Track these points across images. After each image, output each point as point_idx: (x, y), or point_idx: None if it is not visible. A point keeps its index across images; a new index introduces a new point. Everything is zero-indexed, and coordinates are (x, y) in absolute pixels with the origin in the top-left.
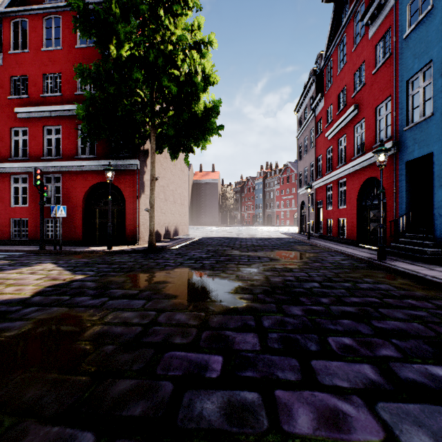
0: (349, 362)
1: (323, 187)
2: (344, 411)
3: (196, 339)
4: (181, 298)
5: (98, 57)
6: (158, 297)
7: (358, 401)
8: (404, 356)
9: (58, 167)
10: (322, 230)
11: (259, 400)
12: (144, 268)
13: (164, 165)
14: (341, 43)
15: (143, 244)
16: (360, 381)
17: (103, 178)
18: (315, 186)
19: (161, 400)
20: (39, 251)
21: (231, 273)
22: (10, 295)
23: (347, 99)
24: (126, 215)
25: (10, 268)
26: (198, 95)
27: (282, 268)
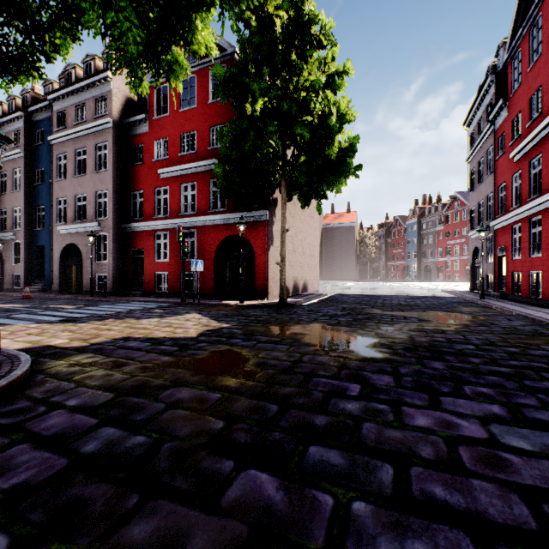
0: (478, 402)
1: (506, 228)
2: (459, 423)
3: (337, 374)
4: (319, 346)
5: (228, 109)
6: (299, 344)
7: (473, 421)
8: (542, 406)
9: (193, 222)
10: (505, 287)
11: (388, 409)
12: (279, 322)
13: (292, 212)
14: (534, 26)
15: (272, 299)
16: (483, 412)
17: (233, 231)
18: (494, 227)
19: (315, 399)
20: (181, 302)
21: (370, 331)
22: (182, 334)
23: (542, 105)
24: (255, 268)
25: (168, 315)
26: (332, 137)
27: (432, 330)
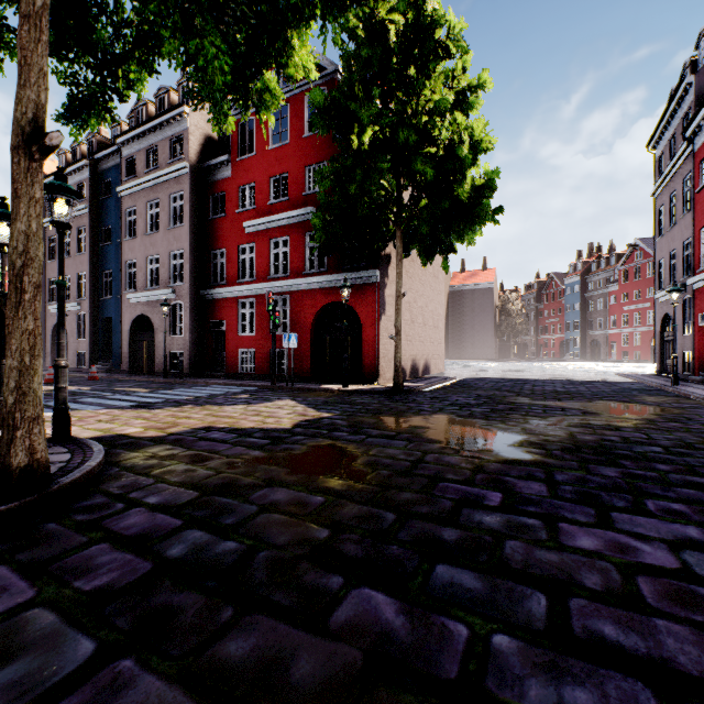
0: (666, 522)
1: None
2: (638, 547)
3: (470, 478)
4: (447, 443)
5: (329, 143)
6: (419, 440)
7: (659, 545)
8: None
9: (285, 287)
10: None
11: (539, 525)
12: (394, 412)
13: (410, 272)
14: None
15: (383, 383)
16: (673, 535)
17: (334, 297)
18: (693, 286)
19: (442, 508)
20: (271, 386)
21: (514, 425)
22: (274, 425)
23: None
24: (363, 344)
25: (256, 402)
26: (463, 173)
27: (602, 426)
